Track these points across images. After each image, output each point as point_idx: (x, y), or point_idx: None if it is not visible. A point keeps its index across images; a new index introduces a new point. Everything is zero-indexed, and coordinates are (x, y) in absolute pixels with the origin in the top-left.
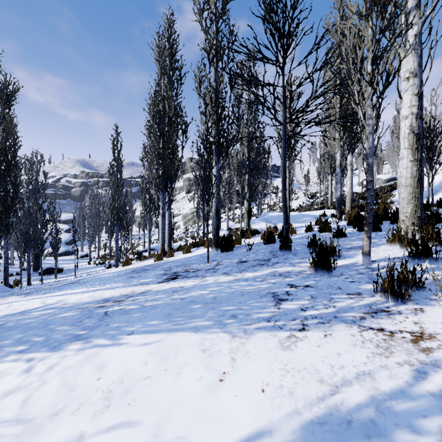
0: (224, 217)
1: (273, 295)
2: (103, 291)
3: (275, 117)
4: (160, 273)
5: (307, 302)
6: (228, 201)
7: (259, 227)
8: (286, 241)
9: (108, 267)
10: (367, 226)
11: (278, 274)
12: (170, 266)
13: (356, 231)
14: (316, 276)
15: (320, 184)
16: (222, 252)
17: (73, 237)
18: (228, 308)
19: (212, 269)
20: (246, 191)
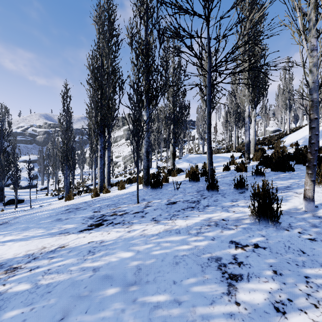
0: (154, 158)
1: (218, 266)
2: (13, 243)
3: (201, 64)
4: (88, 216)
5: (274, 285)
6: (157, 146)
7: (182, 166)
8: (213, 181)
9: (60, 198)
10: (310, 168)
11: (214, 223)
12: (101, 205)
13: (270, 171)
14: (260, 228)
15: (226, 133)
16: (152, 190)
17: (28, 175)
18: (157, 299)
19: (140, 213)
20: (171, 138)
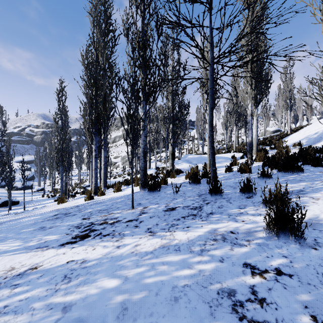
0: (153, 158)
1: (232, 305)
2: None
3: (203, 55)
4: (74, 224)
5: None
6: (156, 146)
7: (182, 167)
8: (216, 184)
9: (56, 200)
10: None
11: (221, 237)
12: (92, 210)
13: (277, 172)
14: (279, 245)
15: (226, 134)
16: (149, 193)
17: (22, 176)
18: None
19: (134, 221)
20: (170, 138)
